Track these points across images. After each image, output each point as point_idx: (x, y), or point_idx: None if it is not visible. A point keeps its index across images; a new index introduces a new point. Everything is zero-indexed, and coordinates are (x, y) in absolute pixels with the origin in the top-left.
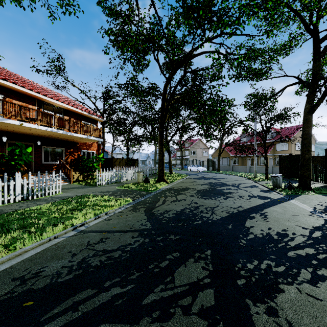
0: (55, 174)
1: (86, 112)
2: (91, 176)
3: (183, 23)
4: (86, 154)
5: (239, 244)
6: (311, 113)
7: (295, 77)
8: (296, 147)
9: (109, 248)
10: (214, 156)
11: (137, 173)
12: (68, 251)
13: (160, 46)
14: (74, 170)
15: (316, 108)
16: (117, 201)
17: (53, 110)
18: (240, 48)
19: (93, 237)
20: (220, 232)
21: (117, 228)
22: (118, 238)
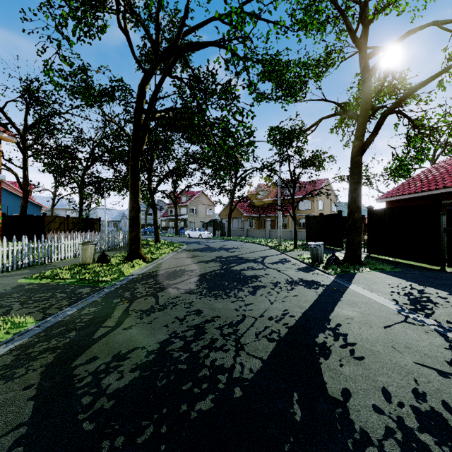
0: None
1: None
2: None
3: None
4: None
5: None
6: (361, 154)
7: (336, 103)
8: (319, 206)
9: None
10: (223, 215)
11: (82, 246)
12: None
13: None
14: None
15: (367, 146)
16: None
17: None
18: None
19: None
20: None
21: None
22: None
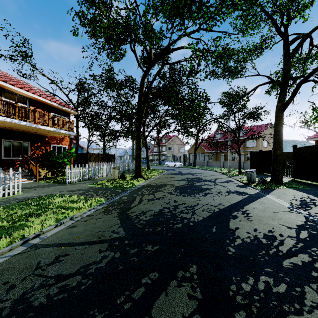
0: (17, 172)
1: (56, 103)
2: (60, 173)
3: (161, 11)
4: (56, 149)
5: (228, 253)
6: (282, 111)
7: (266, 76)
8: (263, 144)
9: (65, 272)
10: (190, 151)
11: (113, 170)
12: (4, 281)
13: (137, 36)
14: (42, 167)
15: (286, 106)
16: (87, 202)
17: (17, 100)
18: (221, 39)
19: (47, 254)
20: (205, 238)
21: (81, 239)
22: (80, 254)
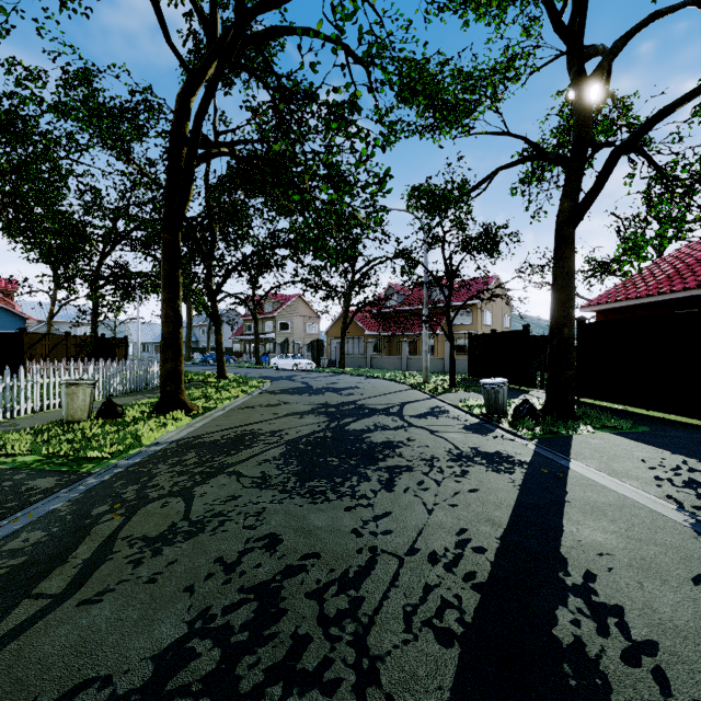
0: None
1: None
2: None
3: None
4: None
5: None
6: (574, 224)
7: (526, 140)
8: (484, 320)
9: None
10: (332, 333)
11: (66, 389)
12: None
13: None
14: None
15: (584, 210)
16: None
17: None
18: None
19: None
20: None
21: None
22: None
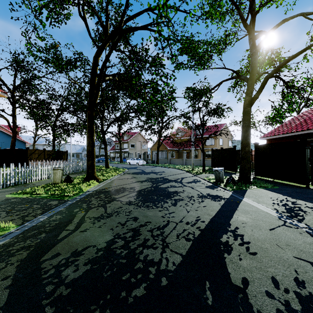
0: None
1: None
2: None
3: None
4: None
5: None
6: (250, 106)
7: (232, 70)
8: (219, 143)
9: None
10: (153, 149)
11: (53, 171)
12: None
13: None
14: None
15: (254, 100)
16: None
17: None
18: None
19: None
20: None
21: None
22: None
